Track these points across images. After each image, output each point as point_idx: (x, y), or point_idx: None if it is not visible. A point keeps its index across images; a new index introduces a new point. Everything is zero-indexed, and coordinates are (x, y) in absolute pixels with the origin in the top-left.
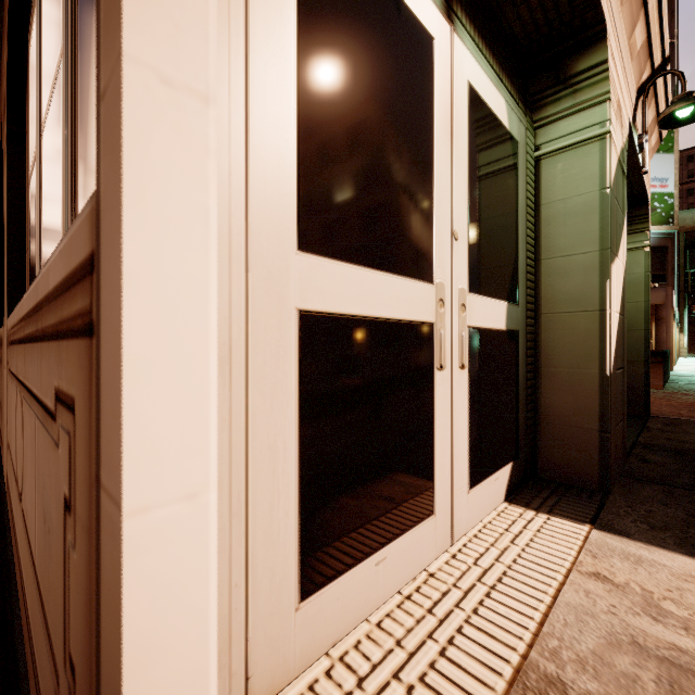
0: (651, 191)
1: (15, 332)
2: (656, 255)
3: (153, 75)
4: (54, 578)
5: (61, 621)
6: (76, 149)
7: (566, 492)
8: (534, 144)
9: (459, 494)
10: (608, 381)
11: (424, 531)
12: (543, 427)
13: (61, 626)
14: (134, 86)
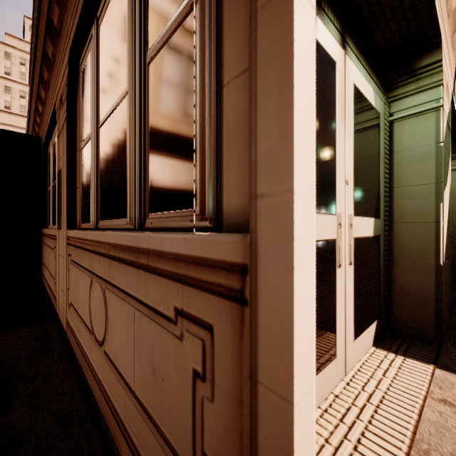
0: None
1: (88, 245)
2: None
3: (300, 197)
4: (174, 407)
5: (187, 433)
6: (147, 154)
7: (412, 340)
8: (389, 112)
9: (349, 344)
10: (442, 269)
11: (331, 368)
12: (395, 296)
13: (187, 435)
14: (296, 206)
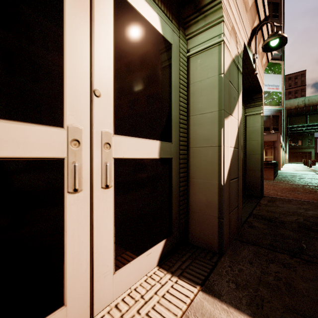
0: (272, 91)
1: None
2: (274, 119)
3: None
4: None
5: None
6: None
7: (198, 255)
8: (187, 49)
9: (102, 278)
10: (222, 188)
11: None
12: (191, 213)
13: None
14: None
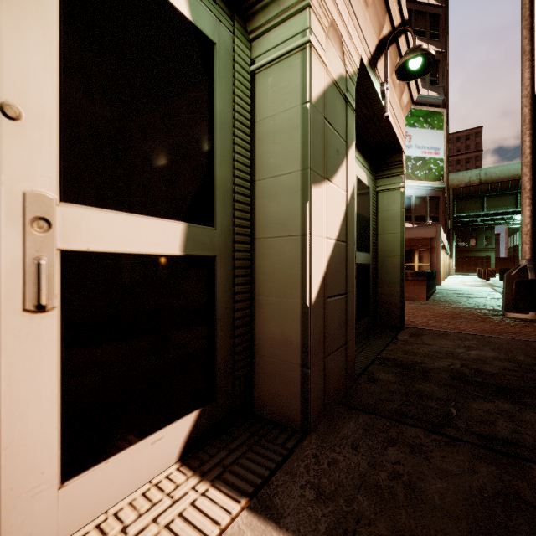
0: (429, 156)
1: None
2: (432, 203)
3: None
4: None
5: None
6: None
7: (264, 436)
8: (251, 58)
9: (27, 499)
10: (308, 312)
11: None
12: (257, 359)
13: None
14: None
